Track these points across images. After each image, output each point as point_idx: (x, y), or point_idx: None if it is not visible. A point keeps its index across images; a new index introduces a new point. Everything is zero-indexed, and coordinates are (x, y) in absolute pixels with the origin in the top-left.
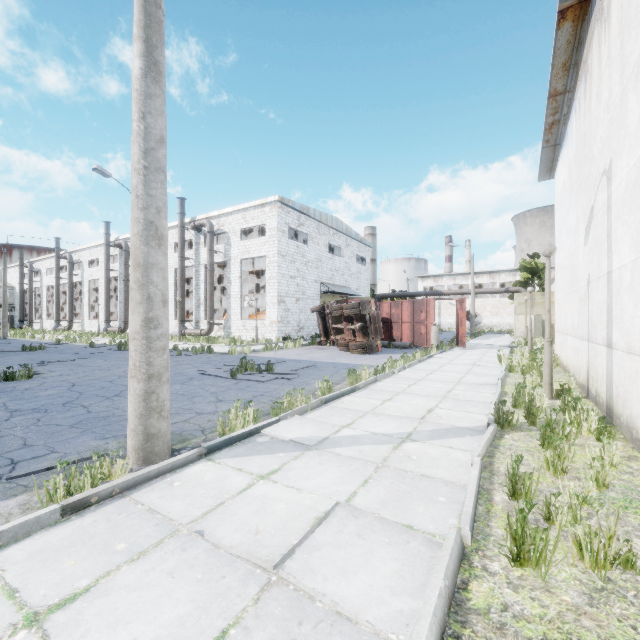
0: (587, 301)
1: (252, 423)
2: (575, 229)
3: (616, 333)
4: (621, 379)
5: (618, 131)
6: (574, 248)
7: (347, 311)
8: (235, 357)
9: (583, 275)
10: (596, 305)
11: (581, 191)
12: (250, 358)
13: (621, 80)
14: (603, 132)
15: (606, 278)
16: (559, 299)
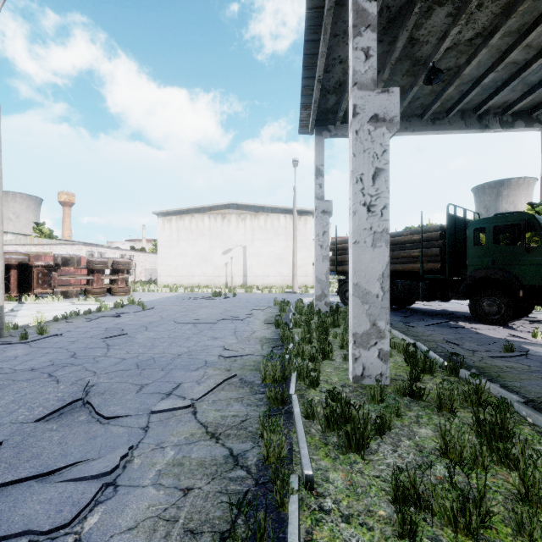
0: (226, 268)
1: (277, 292)
2: (209, 248)
3: (249, 274)
4: (252, 281)
5: (250, 243)
6: (207, 253)
7: (129, 266)
8: (154, 302)
9: (221, 261)
10: (235, 269)
11: (218, 241)
12: (160, 301)
13: (252, 236)
14: (241, 238)
15: (243, 265)
16: (173, 264)
